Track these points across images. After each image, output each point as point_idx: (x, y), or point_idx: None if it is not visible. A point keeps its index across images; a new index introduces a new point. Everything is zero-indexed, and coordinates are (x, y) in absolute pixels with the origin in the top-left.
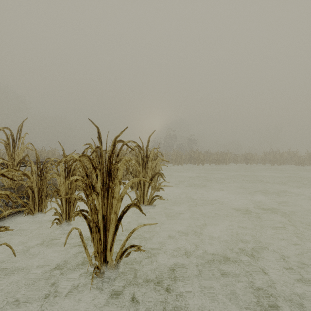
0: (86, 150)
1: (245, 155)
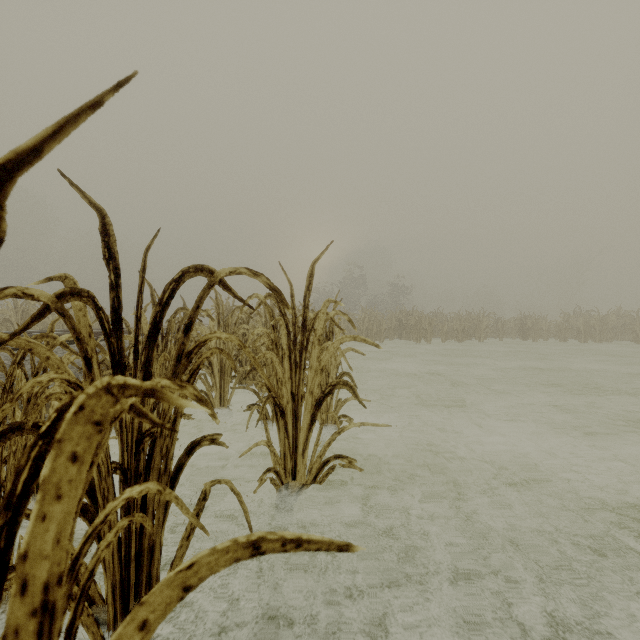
0: None
1: (520, 319)
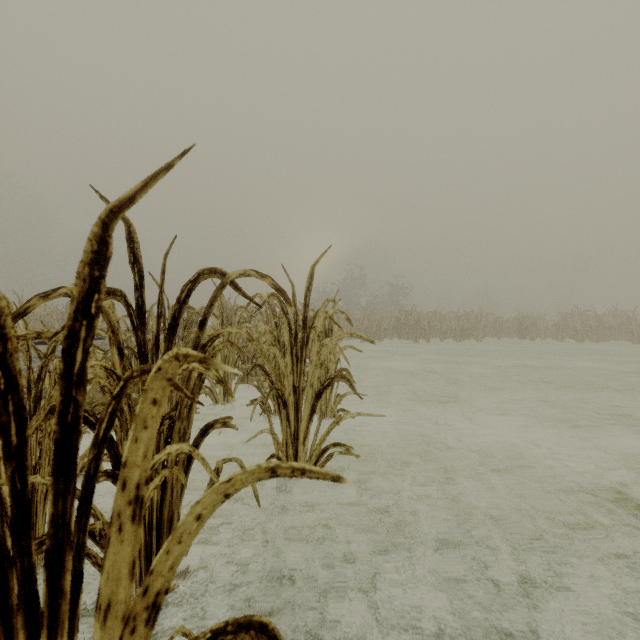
0: (40, 301)
1: (518, 319)
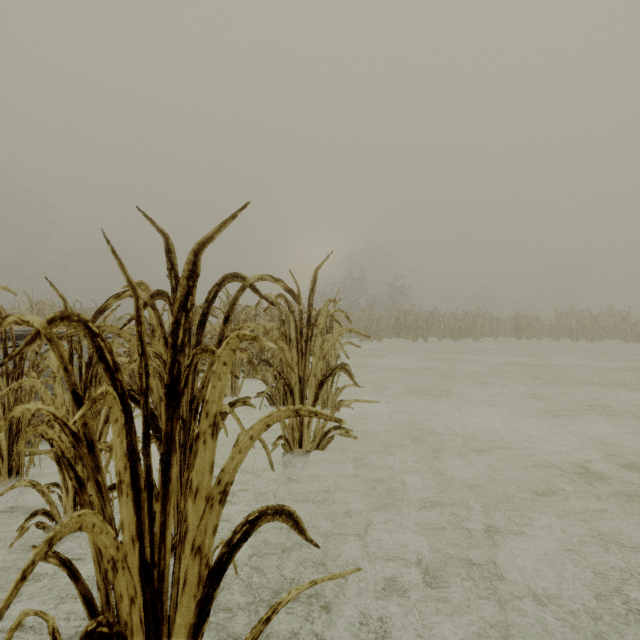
0: (114, 301)
1: (515, 319)
